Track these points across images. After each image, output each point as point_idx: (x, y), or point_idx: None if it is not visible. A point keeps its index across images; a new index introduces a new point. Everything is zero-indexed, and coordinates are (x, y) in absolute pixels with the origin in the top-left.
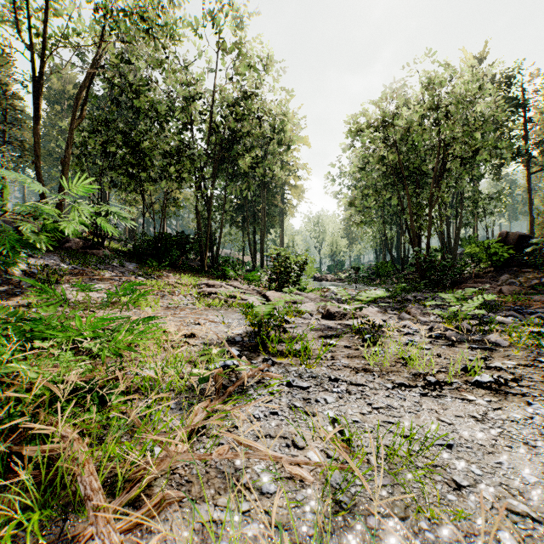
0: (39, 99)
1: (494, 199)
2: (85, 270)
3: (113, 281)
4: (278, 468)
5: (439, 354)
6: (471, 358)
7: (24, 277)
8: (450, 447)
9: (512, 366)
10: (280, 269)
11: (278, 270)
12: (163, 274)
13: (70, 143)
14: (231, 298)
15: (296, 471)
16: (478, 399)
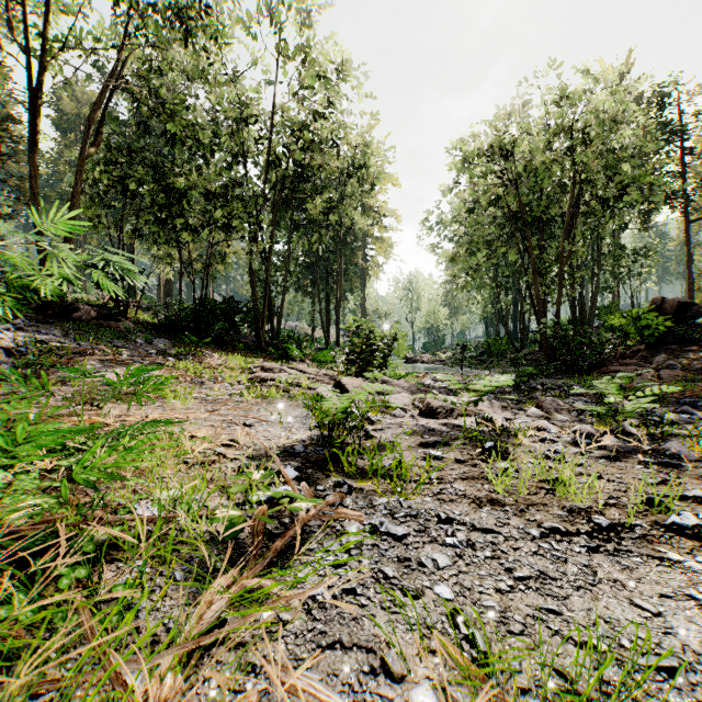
0: (36, 117)
1: (641, 255)
2: (94, 348)
3: (133, 364)
4: None
5: (600, 474)
6: (649, 480)
7: (6, 358)
8: (673, 674)
9: None
10: (362, 347)
11: (358, 349)
12: (204, 354)
13: (79, 178)
14: (294, 387)
15: None
16: (687, 560)
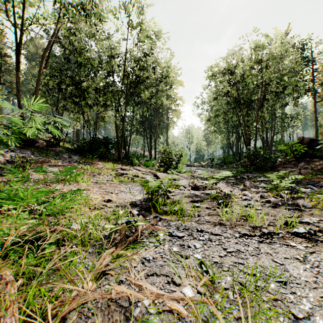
0: (19, 55)
1: (294, 117)
2: (46, 160)
3: (63, 166)
4: (161, 302)
5: (267, 213)
6: (288, 215)
7: (7, 164)
8: (284, 284)
9: (316, 221)
10: (166, 159)
11: (164, 160)
12: (95, 162)
13: (38, 83)
14: (136, 177)
15: (174, 306)
16: (298, 245)
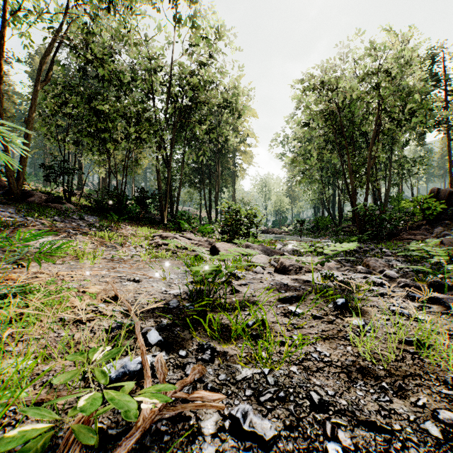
0: (0, 58)
1: (418, 162)
2: (36, 222)
3: (64, 233)
4: None
5: (452, 333)
6: None
7: None
8: None
9: None
10: (231, 222)
11: (229, 223)
12: (121, 227)
13: (33, 103)
14: (182, 249)
15: None
16: None
